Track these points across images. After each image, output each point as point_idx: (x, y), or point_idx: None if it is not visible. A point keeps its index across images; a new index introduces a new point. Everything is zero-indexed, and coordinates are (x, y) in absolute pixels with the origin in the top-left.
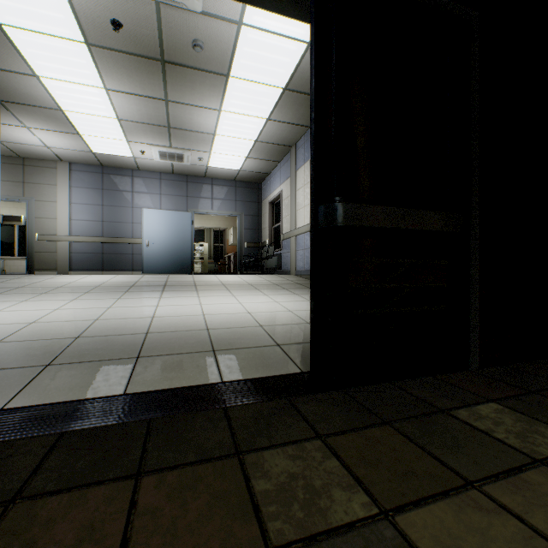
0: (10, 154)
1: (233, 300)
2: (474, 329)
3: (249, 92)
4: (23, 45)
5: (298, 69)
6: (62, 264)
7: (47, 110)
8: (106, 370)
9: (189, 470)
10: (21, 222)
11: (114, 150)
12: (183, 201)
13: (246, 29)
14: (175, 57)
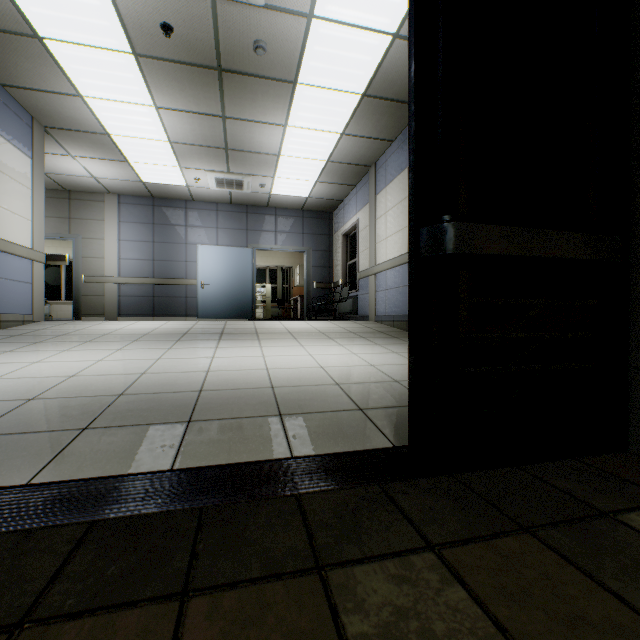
0: (56, 187)
1: (301, 351)
2: (635, 395)
3: (320, 101)
4: (66, 61)
5: (380, 69)
6: (110, 308)
7: (93, 136)
8: (151, 437)
9: (253, 591)
10: (66, 261)
11: (165, 178)
12: (243, 235)
13: (317, 23)
14: (233, 64)
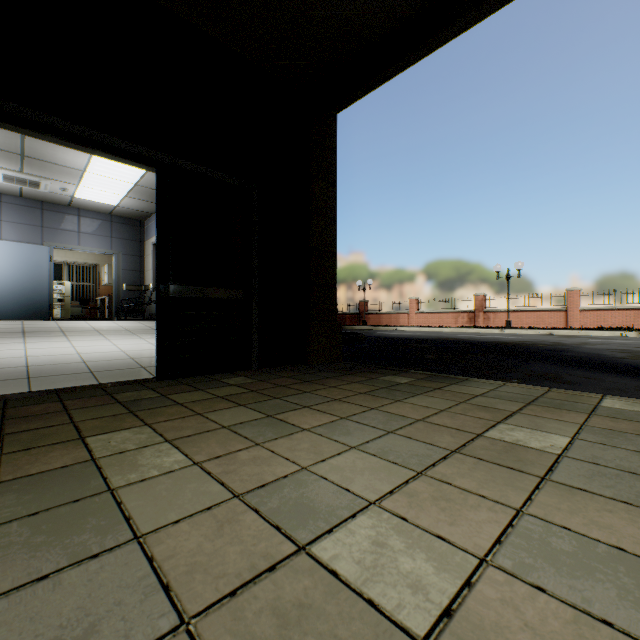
0: None
1: (108, 343)
2: (255, 348)
3: None
4: None
5: None
6: None
7: None
8: (7, 384)
9: (87, 398)
10: None
11: None
12: (37, 232)
13: None
14: None
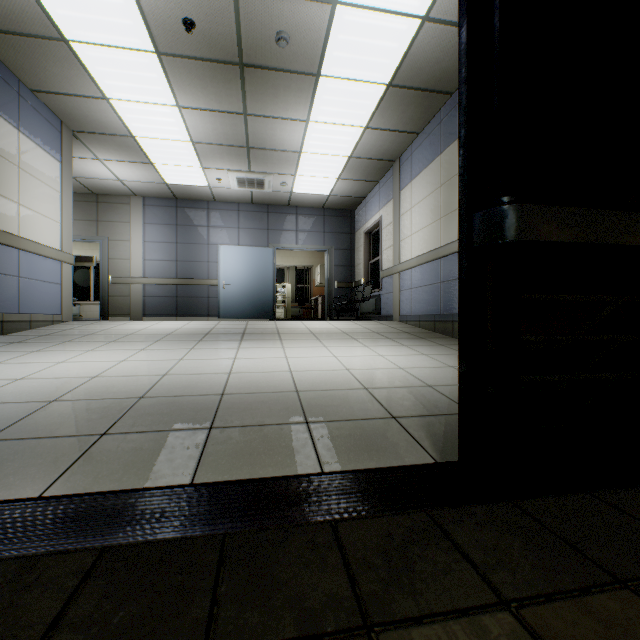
0: (84, 191)
1: (325, 352)
2: None
3: (343, 93)
4: (92, 64)
5: (407, 56)
6: (136, 309)
7: (118, 138)
8: (171, 445)
9: None
10: (93, 262)
11: (188, 179)
12: (264, 235)
13: (342, 9)
14: (255, 58)
